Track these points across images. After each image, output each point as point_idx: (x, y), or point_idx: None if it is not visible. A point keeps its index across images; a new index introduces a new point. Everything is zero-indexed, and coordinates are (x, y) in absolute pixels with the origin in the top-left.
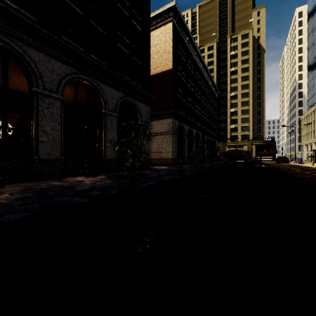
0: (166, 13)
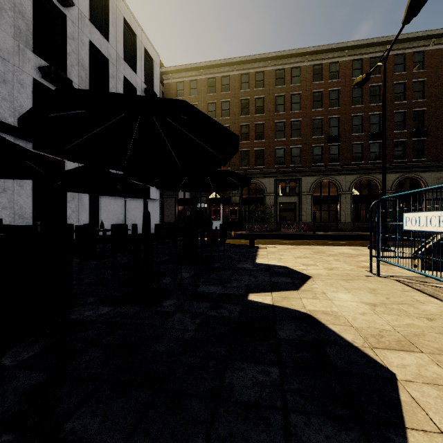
0: None
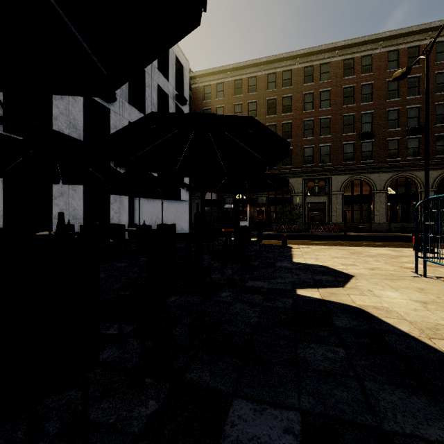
0: None
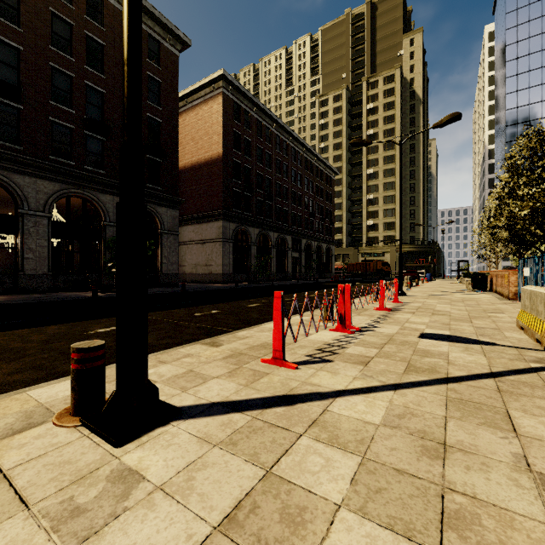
0: (215, 82)
